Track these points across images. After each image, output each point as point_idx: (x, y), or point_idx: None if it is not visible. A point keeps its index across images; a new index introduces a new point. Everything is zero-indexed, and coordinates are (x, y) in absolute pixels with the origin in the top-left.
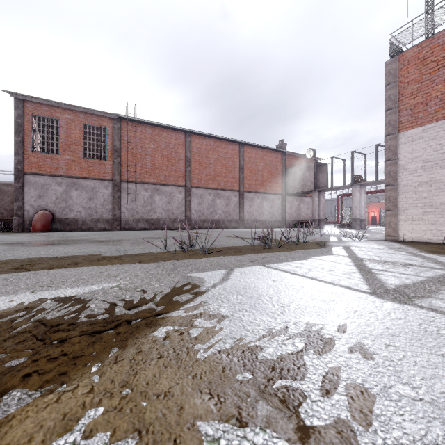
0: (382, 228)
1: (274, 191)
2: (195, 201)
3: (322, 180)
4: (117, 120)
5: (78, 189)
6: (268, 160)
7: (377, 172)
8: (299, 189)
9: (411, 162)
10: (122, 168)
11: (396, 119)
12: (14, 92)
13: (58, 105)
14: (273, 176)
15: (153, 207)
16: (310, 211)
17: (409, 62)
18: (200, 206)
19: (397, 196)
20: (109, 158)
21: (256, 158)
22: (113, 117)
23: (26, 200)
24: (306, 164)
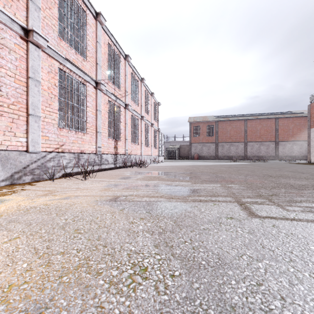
0: None
1: (303, 139)
2: (249, 148)
3: None
4: (217, 121)
5: (205, 146)
6: (297, 122)
7: None
8: None
9: (313, 138)
10: (218, 138)
11: (309, 124)
12: (190, 121)
13: (200, 122)
14: (302, 131)
15: (230, 151)
16: None
17: (312, 107)
18: (252, 150)
19: (309, 149)
20: (214, 135)
21: (287, 123)
22: (215, 121)
23: (192, 151)
24: None
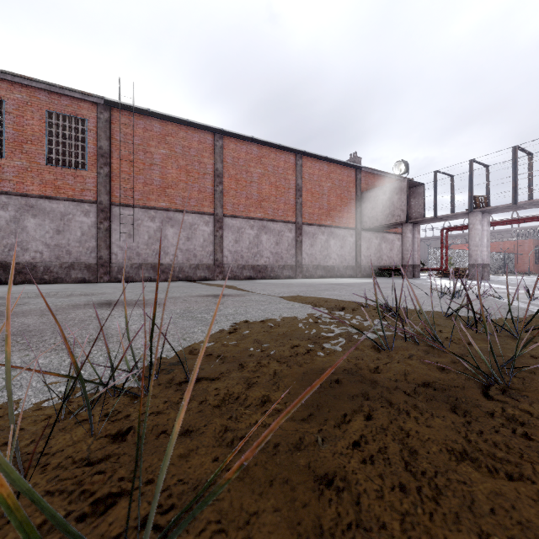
0: (504, 278)
1: (346, 224)
2: (230, 238)
3: (416, 208)
4: (103, 107)
5: (38, 215)
6: (336, 179)
7: (516, 190)
8: (382, 221)
9: None
10: (113, 184)
11: None
12: None
13: None
14: (344, 203)
15: (163, 246)
16: (395, 254)
17: None
18: (237, 245)
19: None
20: (91, 166)
21: (319, 176)
22: (97, 101)
23: None
24: (393, 184)
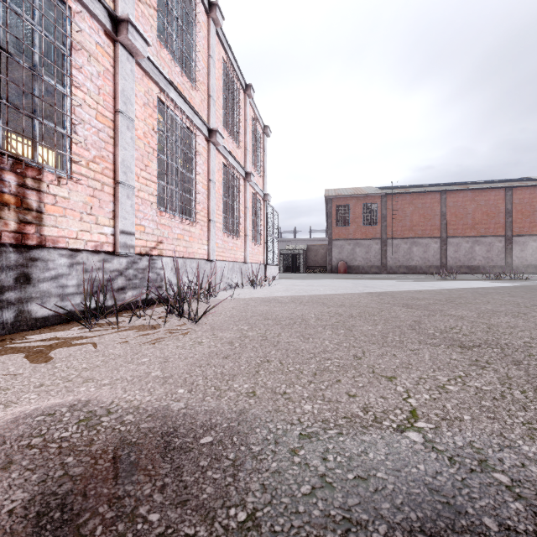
0: None
1: None
2: (451, 250)
3: None
4: (384, 196)
5: (360, 246)
6: None
7: None
8: None
9: None
10: (387, 229)
11: None
12: (329, 195)
13: (349, 196)
14: None
15: (411, 256)
16: None
17: None
18: (456, 254)
19: None
20: (378, 223)
21: (530, 198)
22: (382, 194)
23: (333, 255)
24: None
